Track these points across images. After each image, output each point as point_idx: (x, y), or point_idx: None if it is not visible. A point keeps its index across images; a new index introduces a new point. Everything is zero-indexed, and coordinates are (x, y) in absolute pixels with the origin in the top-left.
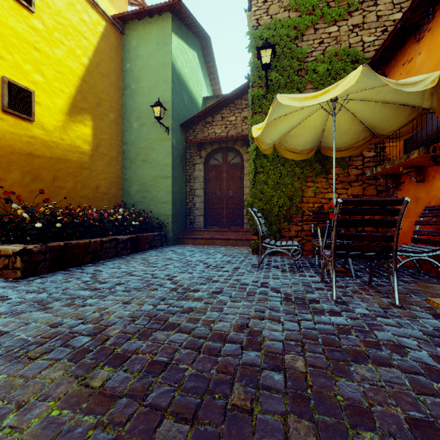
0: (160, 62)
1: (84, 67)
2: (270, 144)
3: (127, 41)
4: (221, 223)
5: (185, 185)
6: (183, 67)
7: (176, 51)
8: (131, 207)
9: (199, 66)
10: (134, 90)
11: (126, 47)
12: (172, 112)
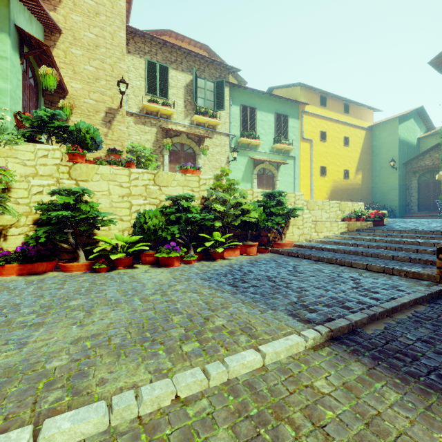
0: (391, 139)
1: (359, 153)
2: None
3: (373, 133)
4: (429, 209)
5: (405, 191)
6: (404, 134)
7: (400, 131)
8: (376, 203)
9: (414, 123)
10: (377, 153)
11: (373, 135)
12: (398, 160)
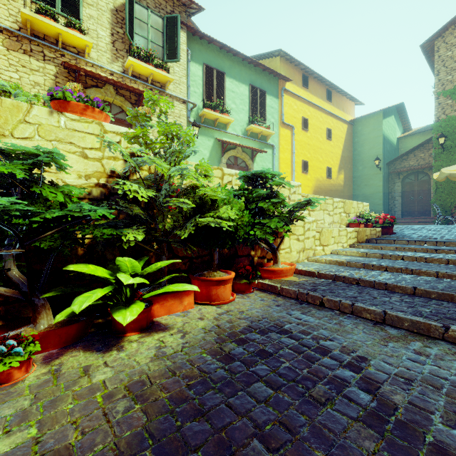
0: (375, 136)
1: (341, 150)
2: (443, 177)
3: (355, 128)
4: (413, 214)
5: (388, 195)
6: (387, 131)
7: (384, 127)
8: None
9: (394, 121)
10: (359, 151)
11: (355, 131)
12: (383, 159)
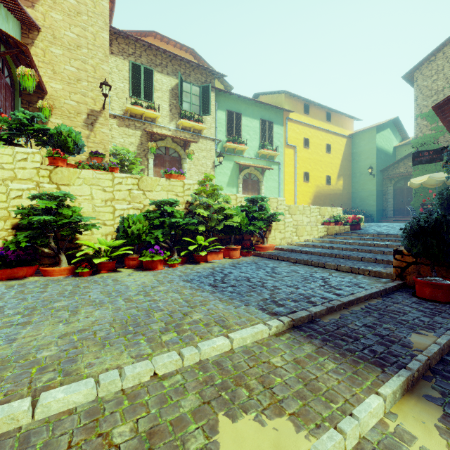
0: (370, 148)
1: (340, 160)
2: (418, 184)
3: (354, 141)
4: (403, 214)
5: (382, 197)
6: (381, 143)
7: (378, 140)
8: (356, 208)
9: (390, 133)
10: (357, 160)
11: (353, 143)
12: (376, 167)
